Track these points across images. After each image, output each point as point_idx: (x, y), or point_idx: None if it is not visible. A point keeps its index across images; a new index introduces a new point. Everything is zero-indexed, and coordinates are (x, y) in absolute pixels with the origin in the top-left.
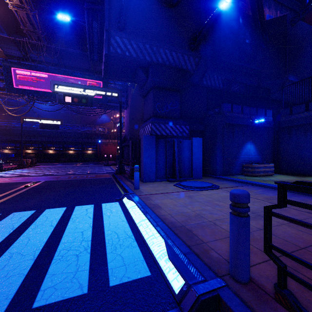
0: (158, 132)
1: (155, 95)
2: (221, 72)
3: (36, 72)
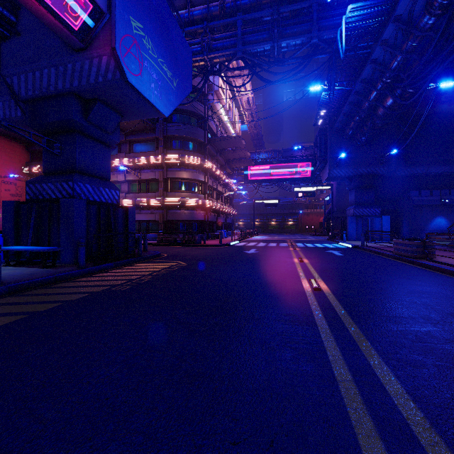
0: (357, 214)
1: (356, 192)
2: (413, 166)
3: (262, 166)
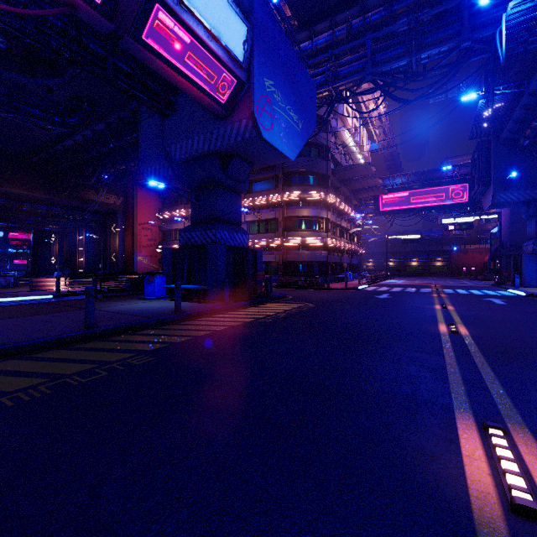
0: None
1: None
2: None
3: (398, 193)
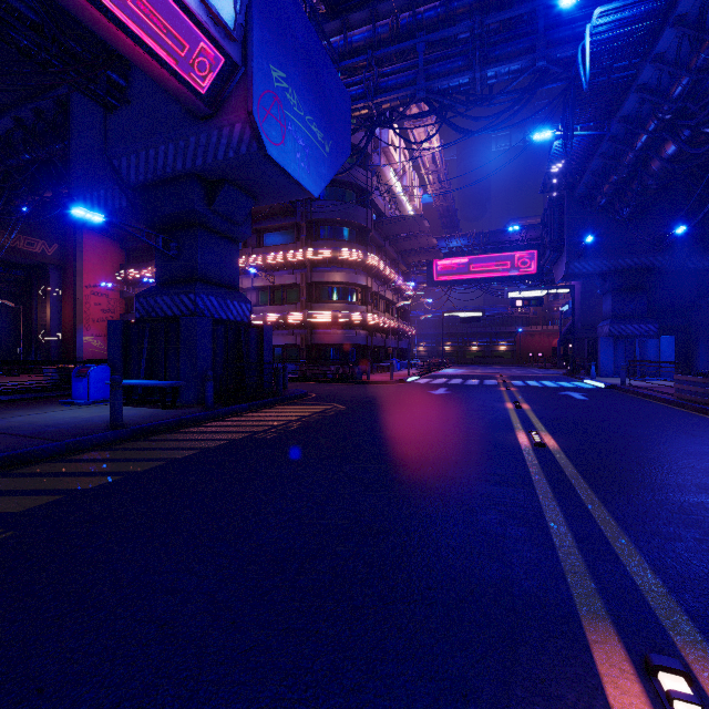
0: (617, 333)
1: (614, 298)
2: None
3: (456, 259)
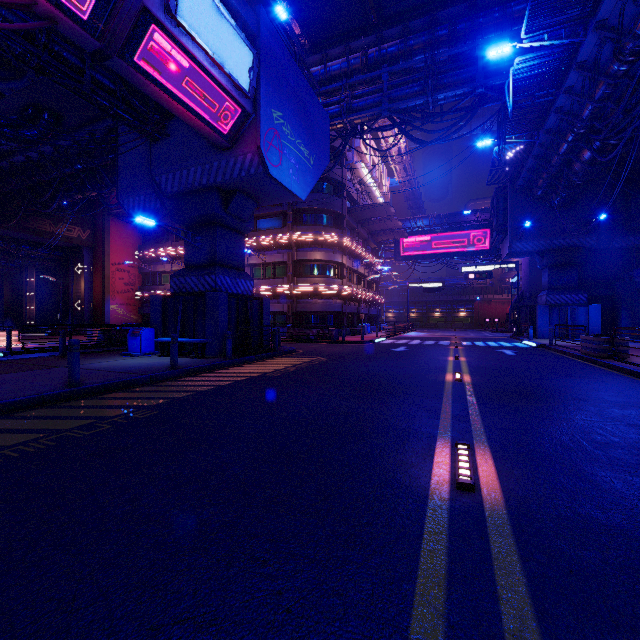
0: (552, 302)
1: (550, 272)
2: (639, 233)
3: (419, 237)
